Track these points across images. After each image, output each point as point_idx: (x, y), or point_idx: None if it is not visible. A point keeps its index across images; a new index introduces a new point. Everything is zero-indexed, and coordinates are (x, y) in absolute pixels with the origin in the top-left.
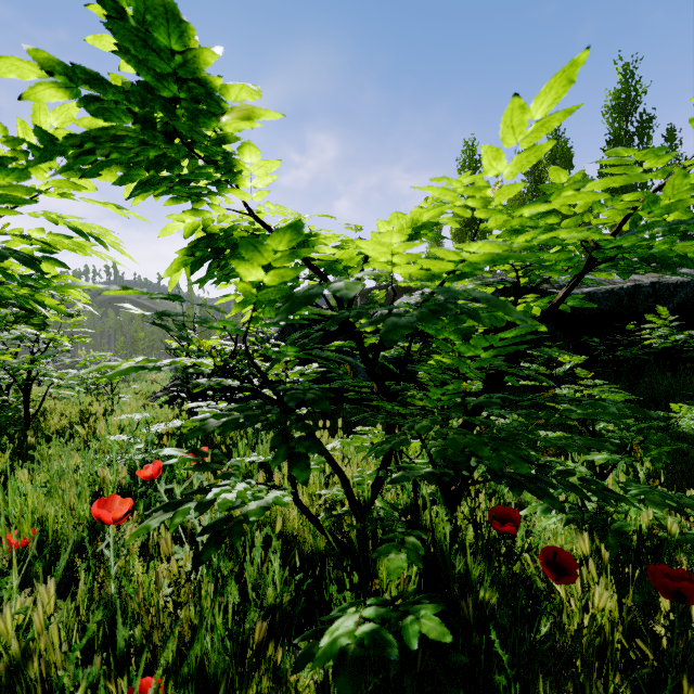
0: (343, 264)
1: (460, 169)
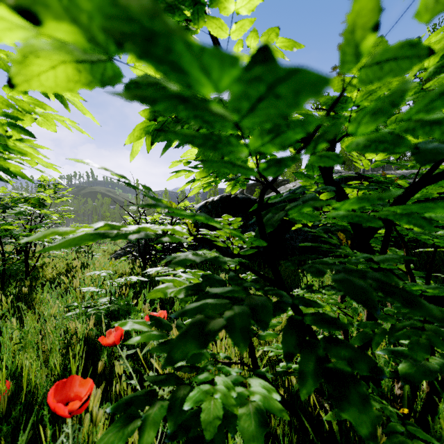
0: (355, 101)
1: (314, 103)
